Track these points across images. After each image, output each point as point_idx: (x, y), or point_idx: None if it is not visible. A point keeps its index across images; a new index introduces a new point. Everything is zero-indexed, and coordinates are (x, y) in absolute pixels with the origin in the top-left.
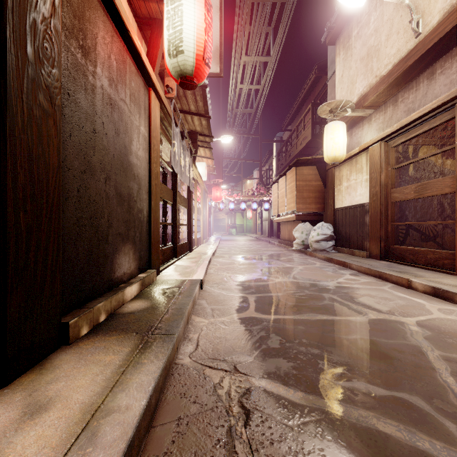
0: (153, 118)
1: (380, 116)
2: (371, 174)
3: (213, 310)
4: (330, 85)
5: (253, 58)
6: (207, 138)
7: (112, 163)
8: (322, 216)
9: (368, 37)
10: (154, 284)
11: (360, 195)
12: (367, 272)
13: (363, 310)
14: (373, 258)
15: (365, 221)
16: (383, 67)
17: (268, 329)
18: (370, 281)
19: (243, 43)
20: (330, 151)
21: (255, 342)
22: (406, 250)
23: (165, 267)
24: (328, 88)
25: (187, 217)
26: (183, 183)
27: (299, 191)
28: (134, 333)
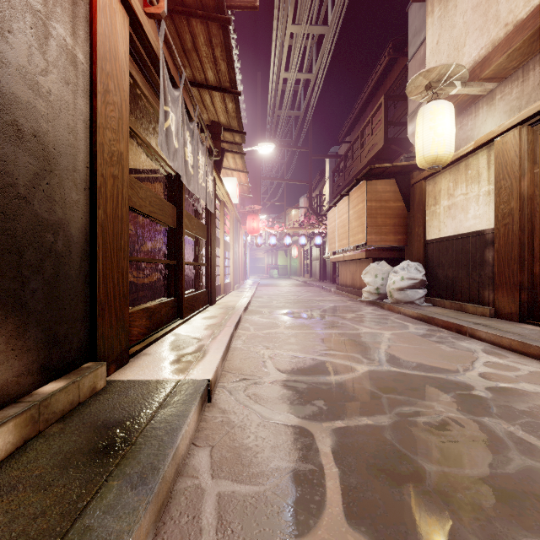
0: (106, 31)
1: (512, 88)
2: (500, 182)
3: (222, 511)
4: (413, 67)
5: (303, 28)
6: (237, 136)
7: None
8: (403, 251)
9: None
10: (90, 403)
11: (476, 217)
12: (517, 348)
13: None
14: (504, 319)
15: (486, 258)
16: (522, 5)
17: None
18: None
19: (290, 3)
20: (430, 147)
21: None
22: None
23: (149, 342)
24: (408, 72)
25: (205, 253)
26: (200, 202)
27: (371, 216)
28: None
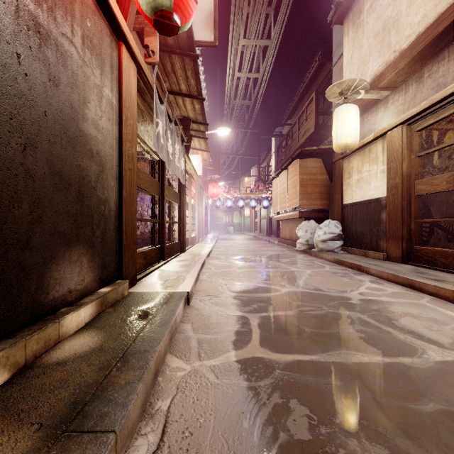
0: (126, 82)
1: (399, 96)
2: (389, 164)
3: (200, 343)
4: (336, 71)
5: (252, 42)
6: (201, 126)
7: (41, 125)
8: (328, 212)
9: (384, 8)
10: (123, 301)
11: (375, 188)
12: (391, 279)
13: (415, 344)
14: (392, 261)
15: (382, 218)
16: (404, 39)
17: (284, 387)
18: (399, 292)
19: (242, 24)
20: (341, 137)
21: (266, 423)
22: (436, 252)
23: (146, 273)
24: (333, 74)
25: (178, 214)
26: (175, 176)
27: (303, 186)
28: (34, 428)
